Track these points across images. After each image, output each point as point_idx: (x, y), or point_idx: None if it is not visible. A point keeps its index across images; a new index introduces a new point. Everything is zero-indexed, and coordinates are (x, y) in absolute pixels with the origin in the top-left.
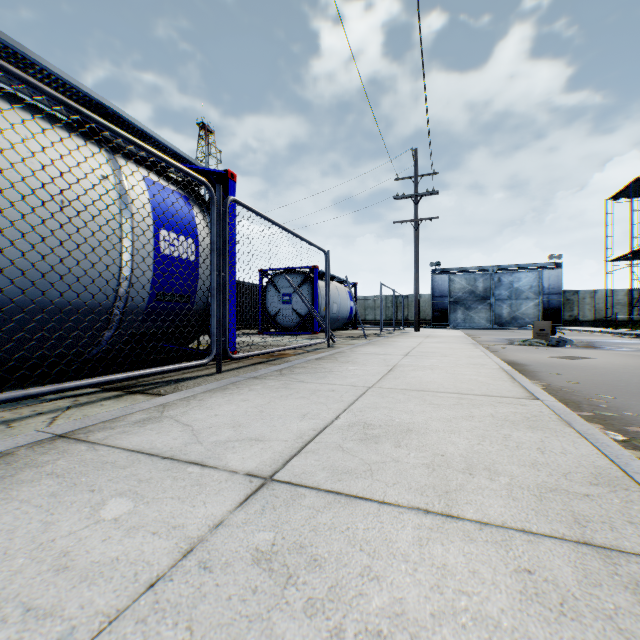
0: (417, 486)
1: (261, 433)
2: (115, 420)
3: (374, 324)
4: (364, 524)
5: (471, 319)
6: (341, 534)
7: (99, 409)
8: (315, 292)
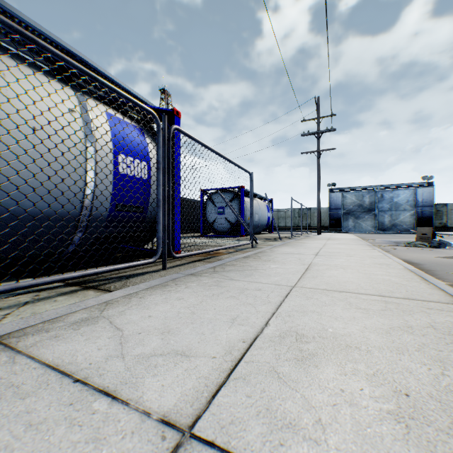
0: None
1: (188, 344)
2: (56, 320)
3: (285, 229)
4: None
5: (359, 226)
6: None
7: (50, 306)
8: (242, 206)
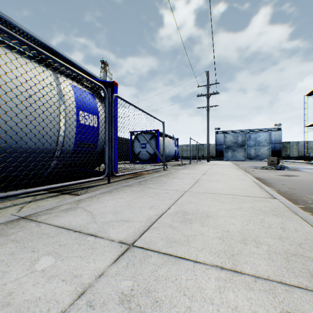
0: (215, 251)
1: (128, 217)
2: (53, 209)
3: (187, 158)
4: (185, 276)
5: (235, 156)
6: (172, 283)
7: (45, 202)
8: (157, 142)
